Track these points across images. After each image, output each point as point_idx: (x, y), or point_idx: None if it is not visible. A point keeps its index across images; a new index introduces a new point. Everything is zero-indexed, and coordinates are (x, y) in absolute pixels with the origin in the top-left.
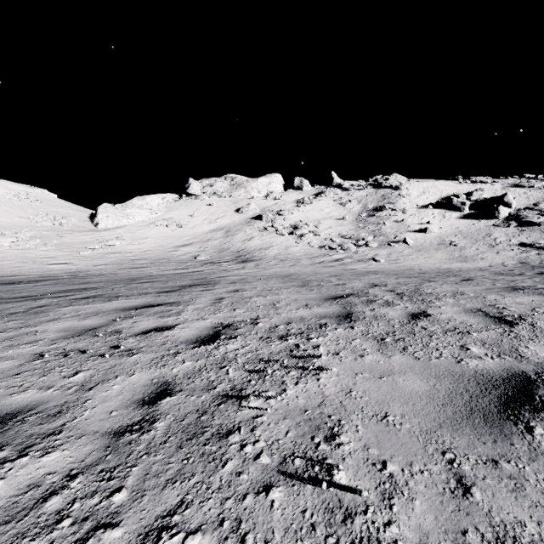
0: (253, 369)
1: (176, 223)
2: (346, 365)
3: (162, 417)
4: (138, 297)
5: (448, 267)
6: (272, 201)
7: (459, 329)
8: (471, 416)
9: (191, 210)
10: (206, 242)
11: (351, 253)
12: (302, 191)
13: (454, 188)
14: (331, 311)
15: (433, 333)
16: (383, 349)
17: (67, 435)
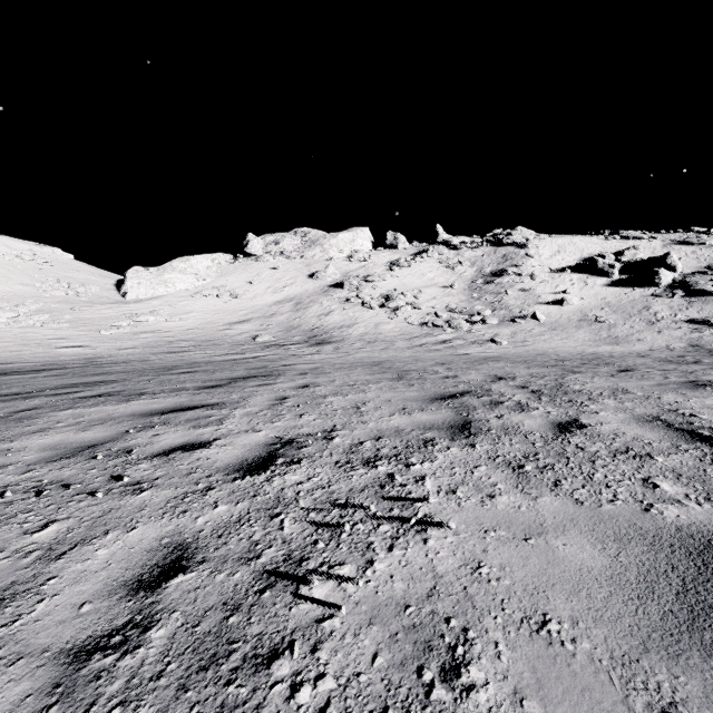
0: (322, 519)
1: (230, 292)
2: (468, 514)
3: (164, 618)
4: (168, 396)
5: (594, 351)
6: (357, 263)
7: (634, 450)
8: (694, 624)
9: (250, 275)
10: (270, 318)
11: (462, 333)
12: (396, 250)
13: (599, 245)
14: (439, 419)
15: (596, 457)
16: (524, 485)
17: None
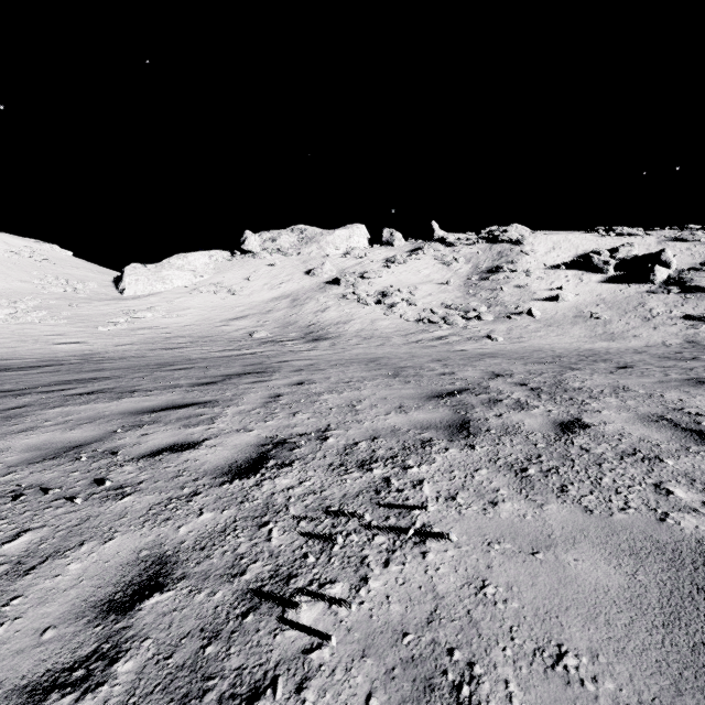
0: (314, 529)
1: (227, 288)
2: (470, 524)
3: (134, 647)
4: (161, 393)
5: (590, 347)
6: (353, 259)
7: (641, 452)
8: None
9: (247, 272)
10: (267, 314)
11: (458, 329)
12: (392, 247)
13: (593, 242)
14: (437, 417)
15: (603, 459)
16: (528, 490)
17: None
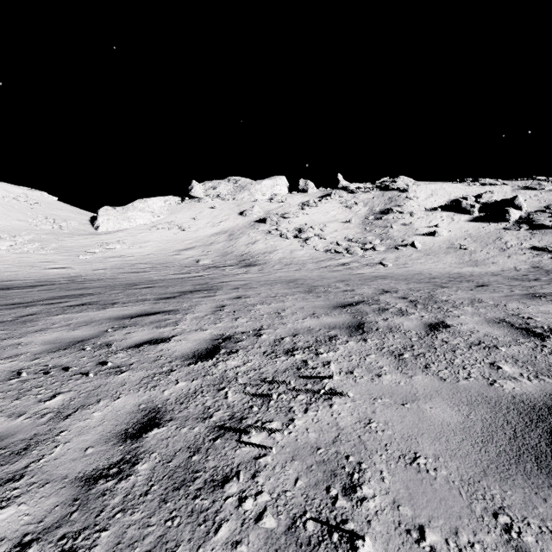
0: (256, 391)
1: (178, 226)
2: (362, 388)
3: (146, 457)
4: (134, 305)
5: (458, 271)
6: (276, 203)
7: (484, 343)
8: (520, 458)
9: (194, 213)
10: (209, 246)
11: (358, 257)
12: (307, 194)
13: (463, 190)
14: (340, 321)
15: (457, 348)
16: (403, 367)
17: (29, 482)
